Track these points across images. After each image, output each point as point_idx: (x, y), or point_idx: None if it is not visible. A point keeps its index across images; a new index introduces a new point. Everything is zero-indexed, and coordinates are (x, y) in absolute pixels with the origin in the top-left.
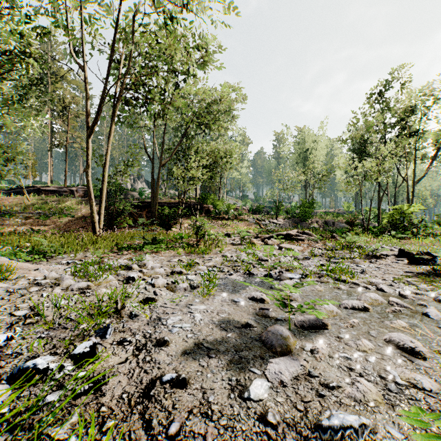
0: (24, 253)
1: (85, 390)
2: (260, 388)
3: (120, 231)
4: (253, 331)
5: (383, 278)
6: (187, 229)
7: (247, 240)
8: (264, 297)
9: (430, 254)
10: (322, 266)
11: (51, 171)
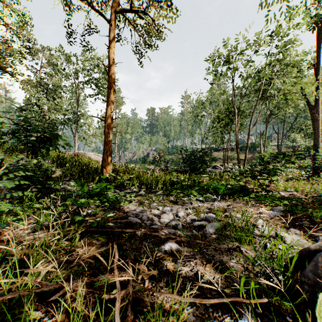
0: None
1: None
2: None
3: None
4: None
5: None
6: None
7: None
8: None
9: None
10: None
11: None
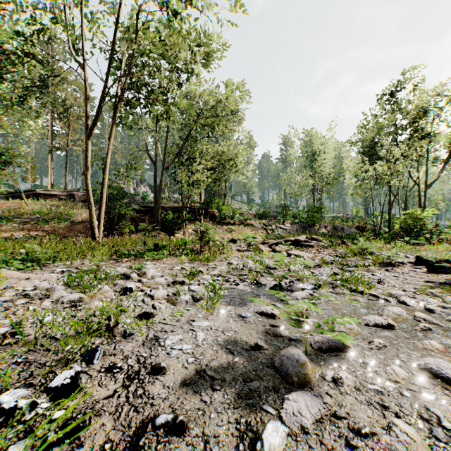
0: (16, 261)
1: (59, 437)
2: (275, 436)
3: (122, 237)
4: (264, 355)
5: (403, 289)
6: (191, 235)
7: (253, 246)
8: (275, 312)
9: (450, 262)
10: (335, 275)
11: (51, 175)
